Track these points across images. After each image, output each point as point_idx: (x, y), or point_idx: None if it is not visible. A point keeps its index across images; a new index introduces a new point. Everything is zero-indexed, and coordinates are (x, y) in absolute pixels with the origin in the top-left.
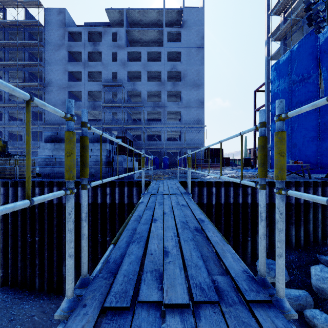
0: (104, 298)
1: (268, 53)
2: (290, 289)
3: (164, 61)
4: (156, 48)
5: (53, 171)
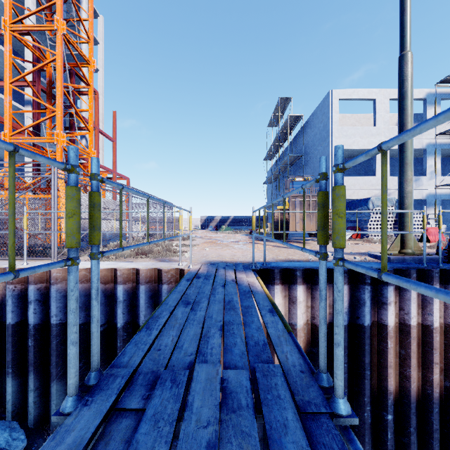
0: (287, 377)
1: None
2: None
3: None
4: None
5: None
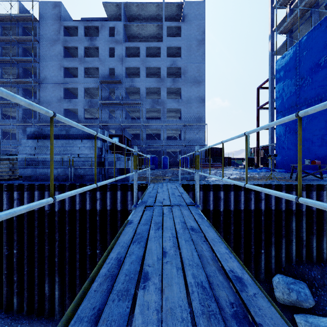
0: None
1: (272, 47)
2: (317, 316)
3: (164, 56)
4: (155, 44)
5: (35, 172)
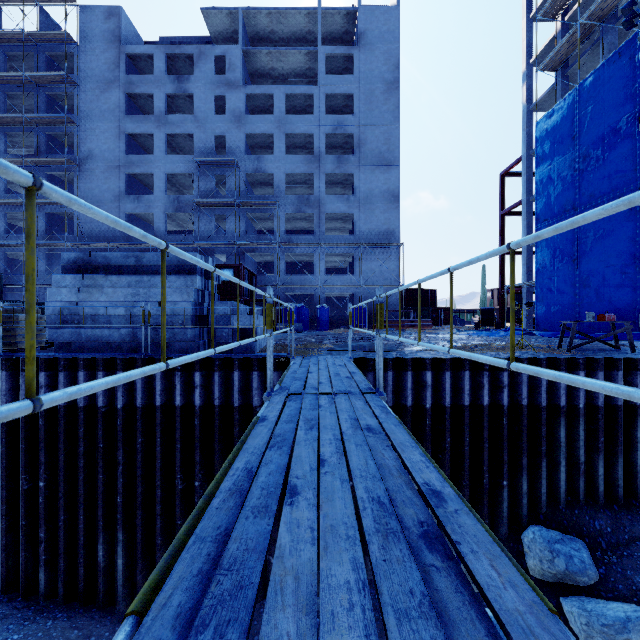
0: None
1: (529, 96)
2: (603, 601)
3: (320, 113)
4: (303, 88)
5: (79, 336)
